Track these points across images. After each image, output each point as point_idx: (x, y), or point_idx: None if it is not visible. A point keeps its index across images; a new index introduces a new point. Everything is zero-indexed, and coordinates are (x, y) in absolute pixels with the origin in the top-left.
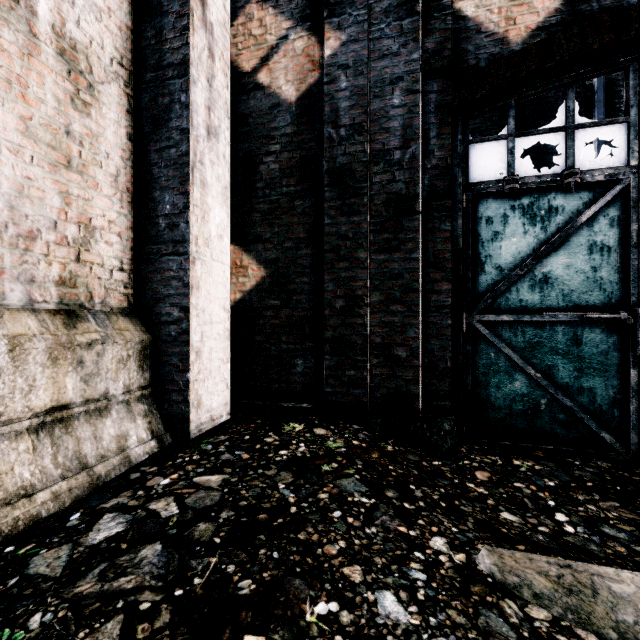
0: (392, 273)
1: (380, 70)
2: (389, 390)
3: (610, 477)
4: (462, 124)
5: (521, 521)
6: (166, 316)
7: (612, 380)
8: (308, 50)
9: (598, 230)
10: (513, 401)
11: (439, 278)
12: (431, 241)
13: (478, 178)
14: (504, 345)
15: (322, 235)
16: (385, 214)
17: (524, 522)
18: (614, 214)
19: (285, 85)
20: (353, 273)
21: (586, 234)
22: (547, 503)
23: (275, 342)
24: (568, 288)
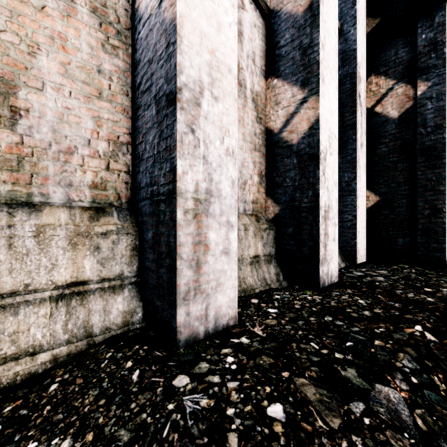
0: None
1: None
2: None
3: None
4: None
5: None
6: (345, 218)
7: None
8: (405, 92)
9: None
10: None
11: None
12: None
13: None
14: None
15: (414, 179)
16: None
17: None
18: None
19: (391, 111)
20: (435, 197)
21: None
22: None
23: (385, 230)
24: None
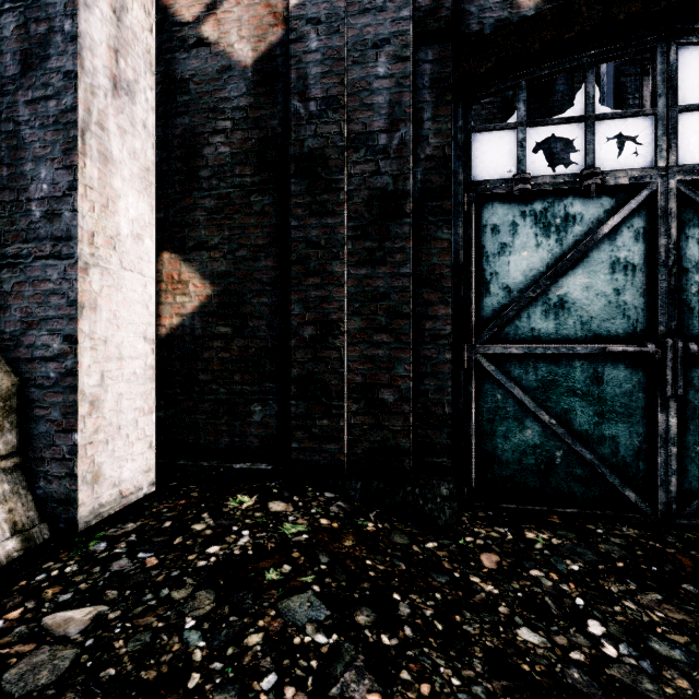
0: (376, 293)
1: (361, 28)
2: (372, 444)
3: (641, 551)
4: (463, 107)
5: (546, 643)
6: (42, 349)
7: (637, 426)
8: None
9: (621, 244)
10: (524, 454)
11: (435, 300)
12: (425, 252)
13: (482, 176)
14: (513, 385)
15: (287, 242)
16: (367, 216)
17: (550, 645)
18: (639, 225)
19: (238, 42)
20: (326, 292)
21: (608, 249)
22: (575, 603)
23: (225, 382)
24: (587, 314)
